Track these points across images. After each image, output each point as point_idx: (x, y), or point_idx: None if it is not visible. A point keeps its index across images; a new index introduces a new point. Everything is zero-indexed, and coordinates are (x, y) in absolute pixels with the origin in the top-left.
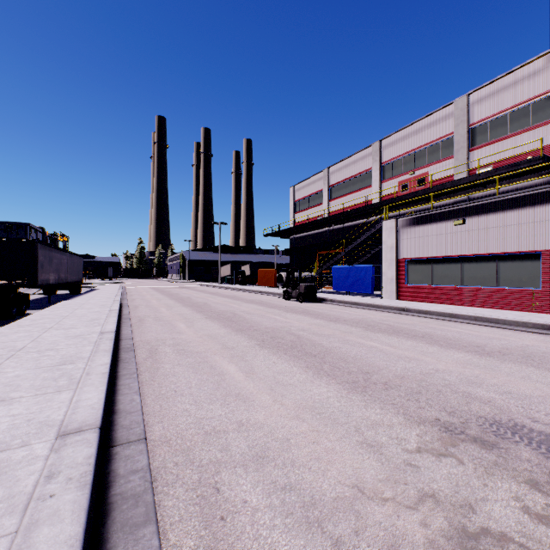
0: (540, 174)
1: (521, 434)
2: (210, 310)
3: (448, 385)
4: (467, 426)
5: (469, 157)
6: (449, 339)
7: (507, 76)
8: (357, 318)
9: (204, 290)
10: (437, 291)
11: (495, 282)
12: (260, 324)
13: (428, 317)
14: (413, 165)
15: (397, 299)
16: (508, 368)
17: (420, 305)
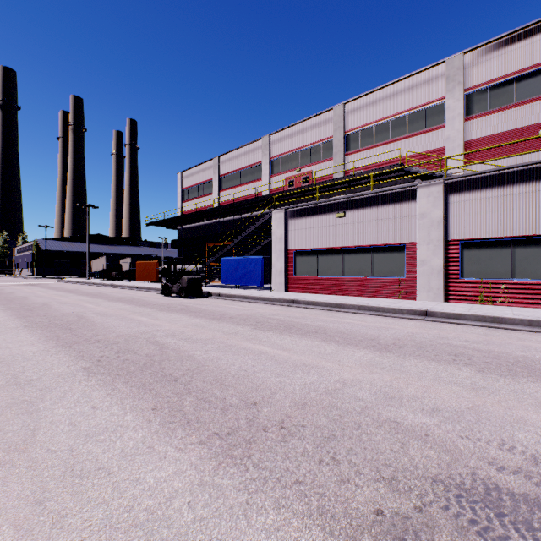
0: (396, 182)
1: (510, 516)
2: (43, 314)
3: (365, 410)
4: (430, 520)
5: (345, 161)
6: (343, 332)
7: (373, 94)
8: (245, 314)
9: (60, 287)
10: (322, 282)
11: (370, 272)
12: (112, 330)
13: (317, 308)
14: (299, 163)
15: (286, 291)
16: (414, 366)
17: (308, 296)
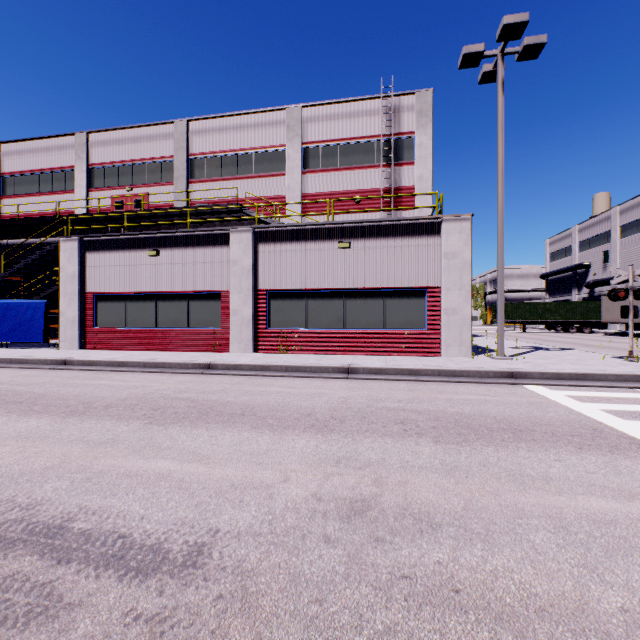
0: (243, 223)
1: None
2: None
3: None
4: None
5: (189, 189)
6: (65, 398)
7: (220, 119)
8: None
9: None
10: (132, 335)
11: (187, 322)
12: None
13: (91, 369)
14: (132, 180)
15: (82, 348)
16: (77, 429)
17: (99, 354)
